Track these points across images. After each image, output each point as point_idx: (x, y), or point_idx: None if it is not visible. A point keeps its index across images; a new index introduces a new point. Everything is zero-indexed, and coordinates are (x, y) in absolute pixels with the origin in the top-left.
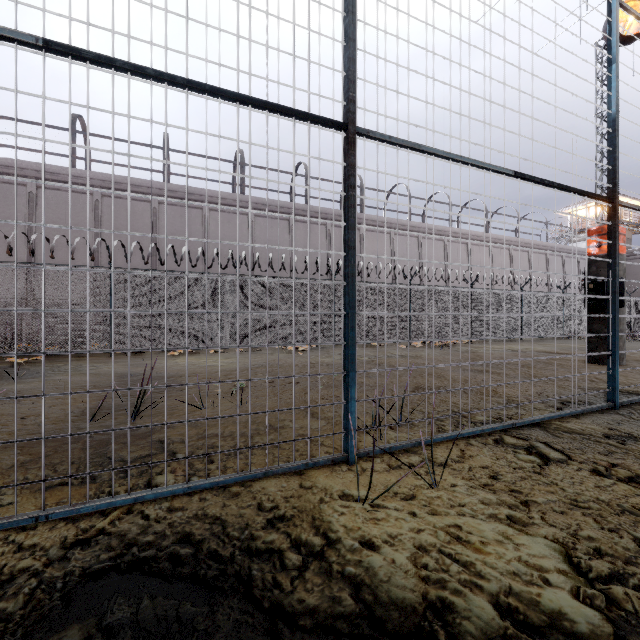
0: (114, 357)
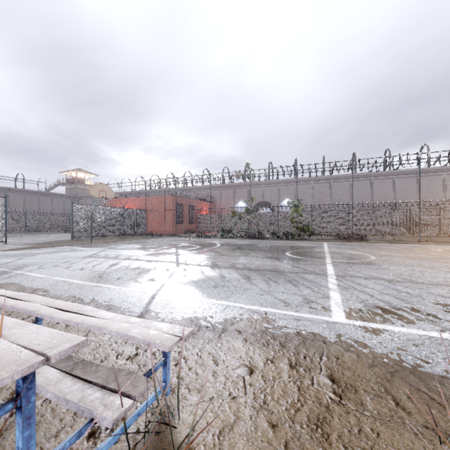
0: None
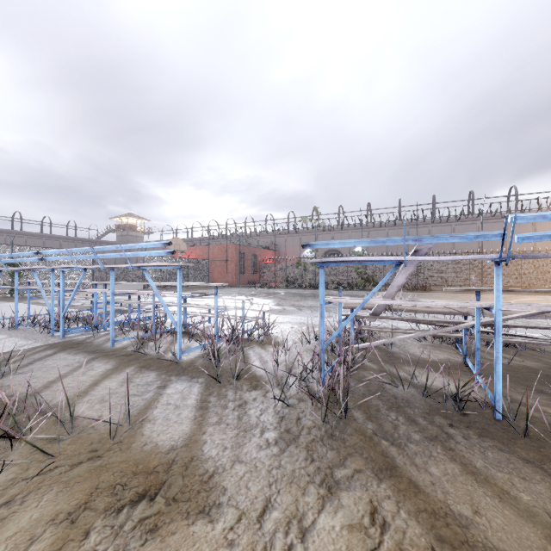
0: None
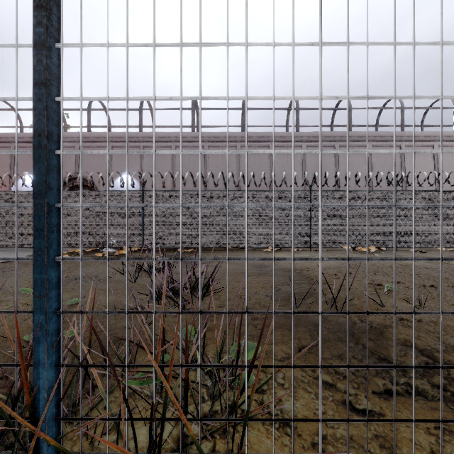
0: (229, 251)
